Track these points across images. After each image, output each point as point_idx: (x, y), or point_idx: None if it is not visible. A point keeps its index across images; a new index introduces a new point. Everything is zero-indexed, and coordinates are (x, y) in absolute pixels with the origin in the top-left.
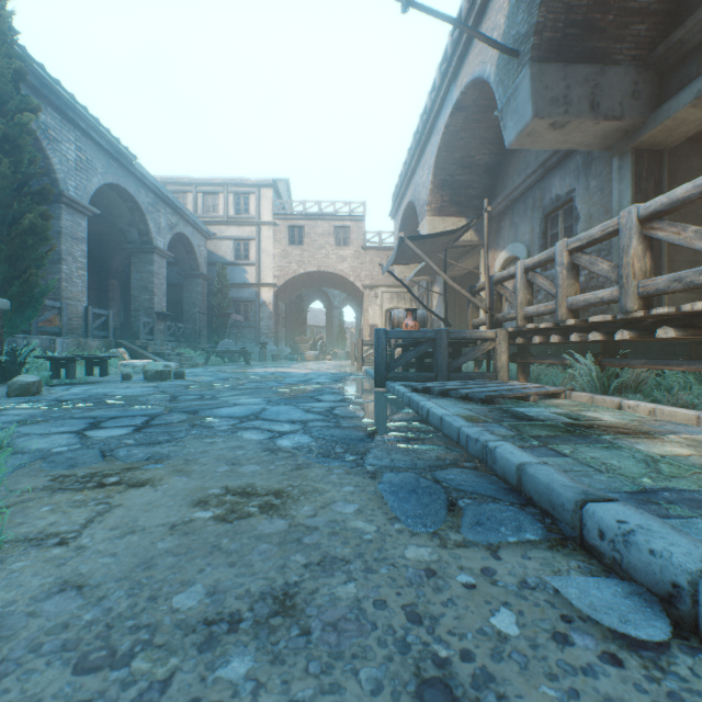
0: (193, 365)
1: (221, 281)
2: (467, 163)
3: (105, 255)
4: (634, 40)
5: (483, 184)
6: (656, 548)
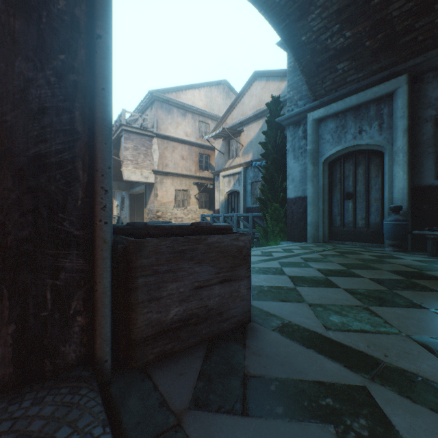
0: None
1: None
2: None
3: None
4: None
5: None
6: None
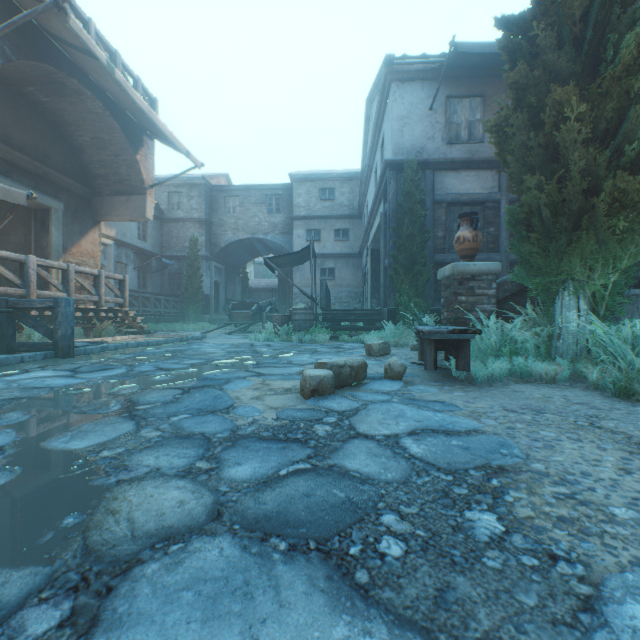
0: None
1: None
2: None
3: None
4: None
5: None
6: (196, 336)
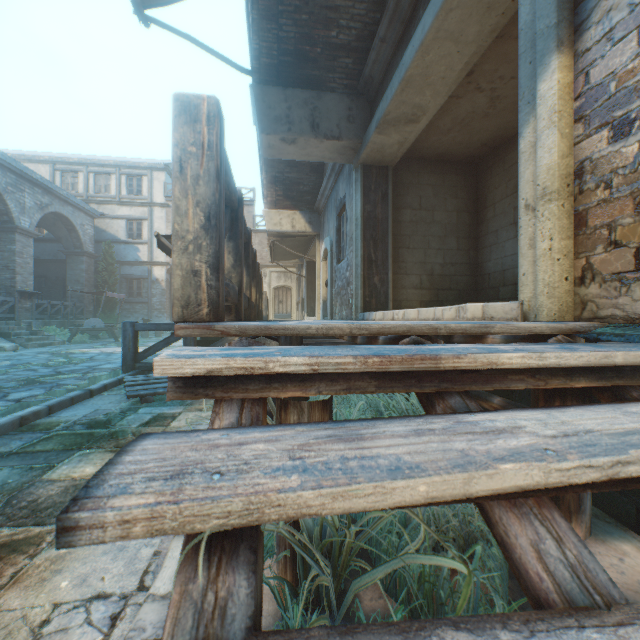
0: (44, 344)
1: (106, 259)
2: (294, 163)
3: None
4: (344, 71)
5: (312, 182)
6: None
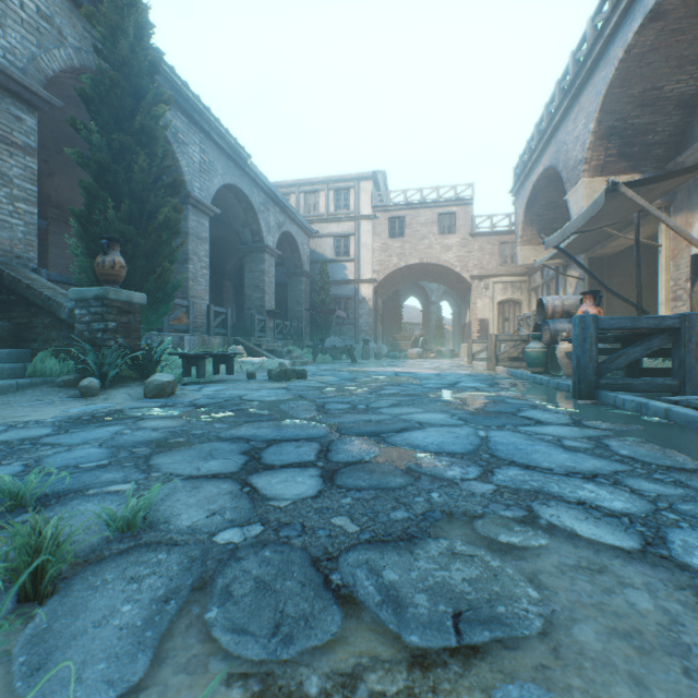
0: (303, 363)
1: (322, 278)
2: (650, 99)
3: (221, 258)
4: None
5: (670, 125)
6: None
